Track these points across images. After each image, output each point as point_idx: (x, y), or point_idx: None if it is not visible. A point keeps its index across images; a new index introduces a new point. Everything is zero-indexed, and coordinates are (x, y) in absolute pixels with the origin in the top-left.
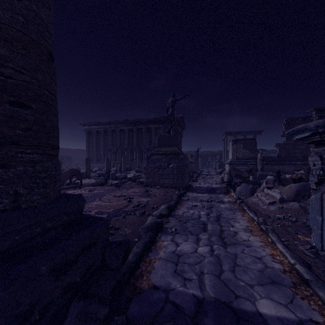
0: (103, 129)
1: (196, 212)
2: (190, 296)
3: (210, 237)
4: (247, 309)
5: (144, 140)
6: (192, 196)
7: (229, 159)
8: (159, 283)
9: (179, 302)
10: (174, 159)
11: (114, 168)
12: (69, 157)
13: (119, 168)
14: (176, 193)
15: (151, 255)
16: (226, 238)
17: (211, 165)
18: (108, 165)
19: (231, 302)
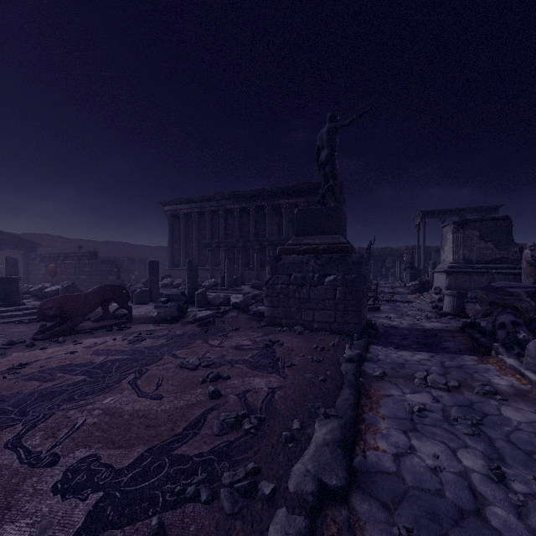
0: (196, 210)
1: (443, 452)
2: None
3: None
4: None
5: (268, 228)
6: (389, 360)
7: (444, 263)
8: None
9: None
10: (338, 264)
11: (211, 281)
12: (143, 259)
13: (220, 280)
14: (350, 356)
15: None
16: None
17: (392, 273)
18: (191, 275)
19: None
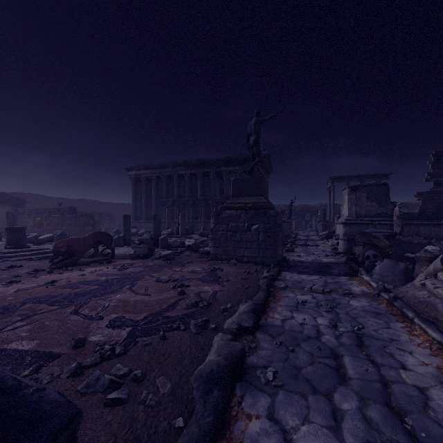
0: (155, 175)
1: (309, 318)
2: None
3: (364, 405)
4: None
5: (212, 189)
6: (292, 279)
7: (343, 217)
8: None
9: None
10: (260, 217)
11: (168, 230)
12: (110, 214)
13: (175, 230)
14: (266, 276)
15: None
16: (408, 416)
17: (309, 225)
18: (156, 225)
19: None
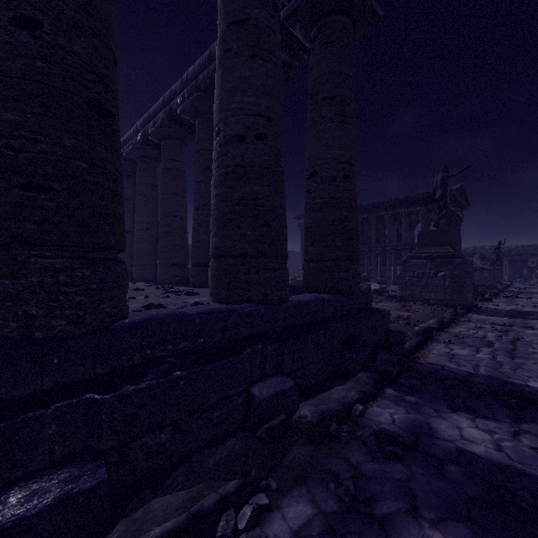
0: None
1: (481, 332)
2: (464, 371)
3: (495, 351)
4: (516, 382)
5: (388, 234)
6: (478, 318)
7: None
8: (435, 362)
9: (453, 371)
10: (447, 265)
11: None
12: None
13: None
14: (450, 311)
15: (424, 351)
16: (516, 354)
17: (536, 274)
18: None
19: (502, 378)
